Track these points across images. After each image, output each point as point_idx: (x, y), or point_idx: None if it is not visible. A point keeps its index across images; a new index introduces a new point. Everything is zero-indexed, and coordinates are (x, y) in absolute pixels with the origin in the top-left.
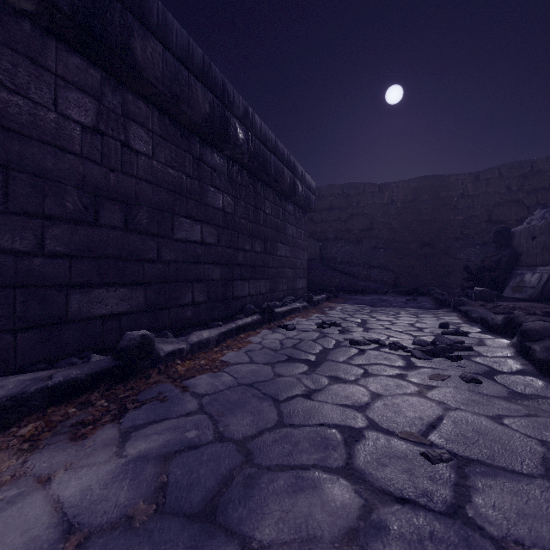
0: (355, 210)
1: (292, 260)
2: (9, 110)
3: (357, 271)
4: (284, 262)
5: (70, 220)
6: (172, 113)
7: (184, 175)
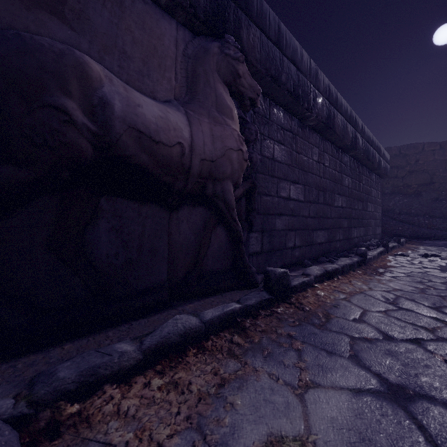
0: (413, 168)
1: (374, 214)
2: (304, 164)
3: (418, 221)
4: (370, 215)
5: (313, 202)
6: (336, 143)
7: (336, 172)
